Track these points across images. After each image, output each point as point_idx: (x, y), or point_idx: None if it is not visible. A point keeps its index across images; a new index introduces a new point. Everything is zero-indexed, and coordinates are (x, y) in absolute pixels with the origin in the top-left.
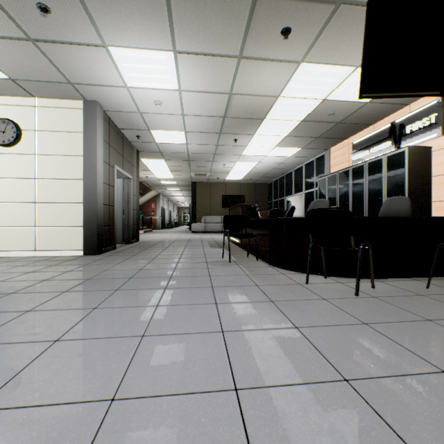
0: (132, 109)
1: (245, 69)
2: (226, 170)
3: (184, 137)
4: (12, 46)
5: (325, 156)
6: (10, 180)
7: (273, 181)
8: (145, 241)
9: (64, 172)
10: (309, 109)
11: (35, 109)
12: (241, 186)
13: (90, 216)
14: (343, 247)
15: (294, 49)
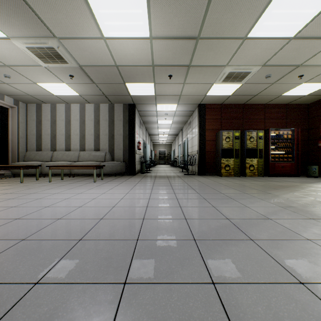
0: None
1: None
2: None
3: None
4: None
5: None
6: None
7: None
8: None
9: None
10: None
11: None
12: None
13: None
14: None
15: None
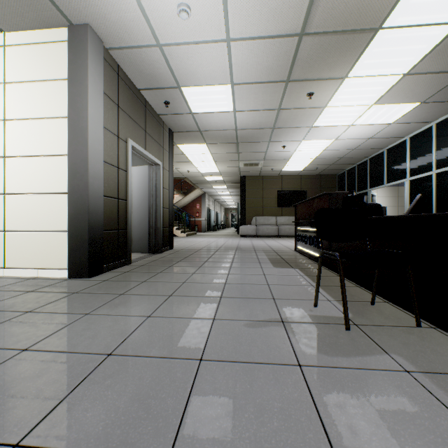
0: (145, 37)
1: None
2: (285, 156)
3: (231, 96)
4: None
5: None
6: None
7: (347, 170)
8: (179, 249)
9: (41, 144)
10: None
11: (3, 51)
12: (302, 179)
13: (78, 214)
14: None
15: None
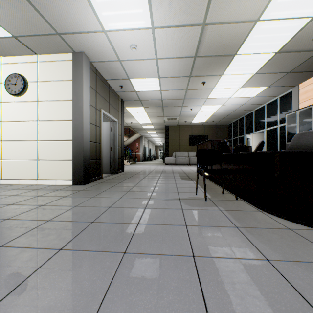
0: (112, 57)
1: None
2: (193, 114)
3: (158, 83)
4: None
5: (291, 93)
6: (20, 122)
7: (232, 122)
8: (128, 172)
9: (58, 114)
10: (290, 35)
11: (37, 64)
12: (204, 127)
13: (78, 151)
14: None
15: None
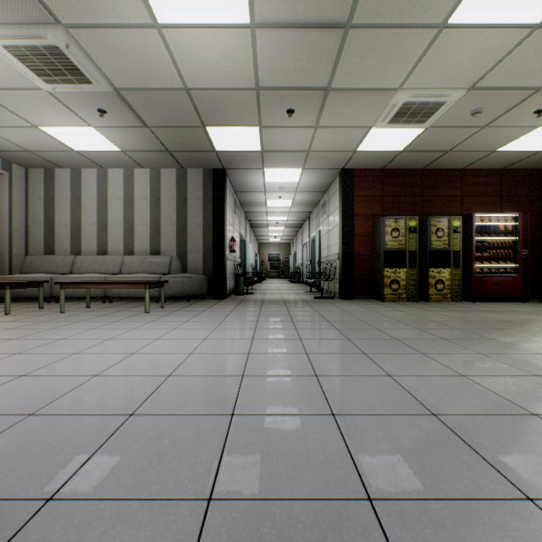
0: None
1: None
2: None
3: None
4: None
5: None
6: None
7: None
8: None
9: None
10: None
11: None
12: None
13: None
14: None
15: None
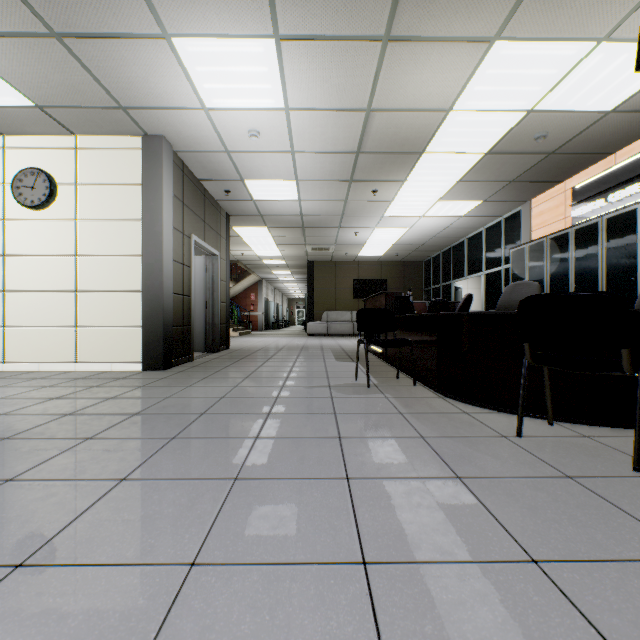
0: (215, 146)
1: (395, 62)
2: (359, 241)
3: (296, 189)
4: (30, 50)
5: (521, 213)
6: (42, 258)
7: (432, 257)
8: (238, 349)
9: (115, 245)
10: (502, 131)
11: (75, 153)
12: (382, 265)
13: (153, 311)
14: (602, 370)
15: (484, 14)
